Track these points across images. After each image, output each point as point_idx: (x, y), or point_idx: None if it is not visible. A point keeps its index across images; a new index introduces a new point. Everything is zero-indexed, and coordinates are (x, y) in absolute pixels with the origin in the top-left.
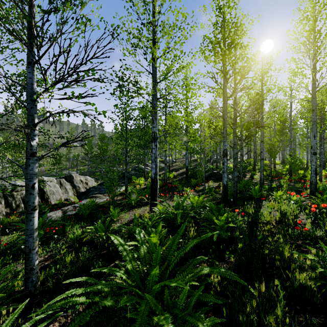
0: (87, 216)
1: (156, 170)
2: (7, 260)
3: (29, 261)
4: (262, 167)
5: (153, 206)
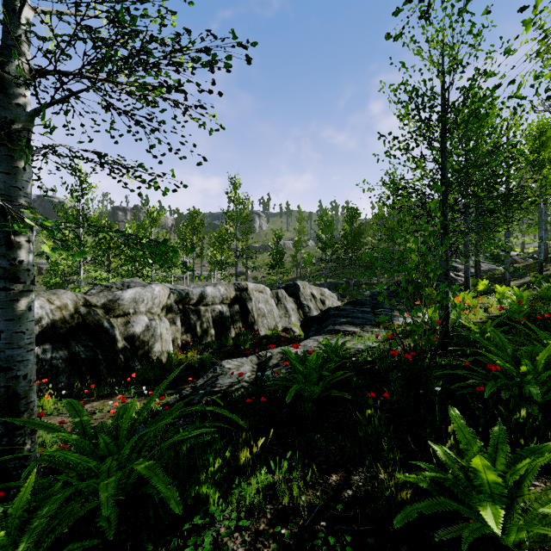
0: (313, 409)
1: None
2: None
3: None
4: None
5: None
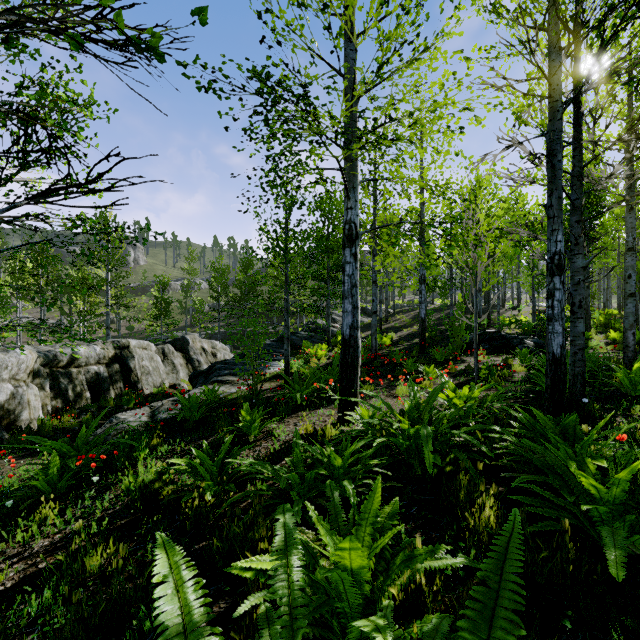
0: (194, 424)
1: (355, 317)
2: None
3: None
4: (632, 316)
5: (346, 409)
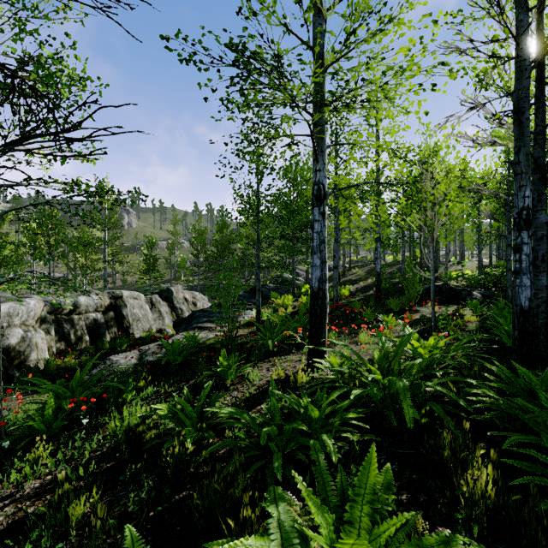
0: (177, 367)
1: (323, 271)
2: None
3: None
4: None
5: (315, 356)
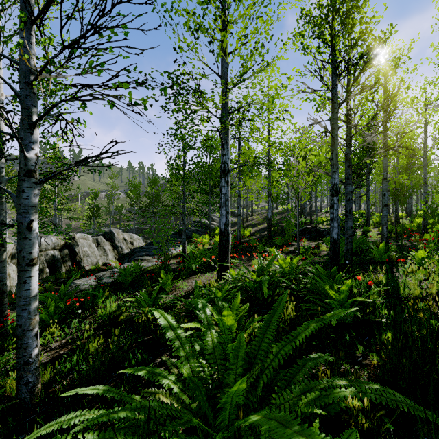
0: (128, 285)
1: (227, 218)
2: (10, 345)
3: (22, 349)
4: (386, 217)
5: (222, 272)
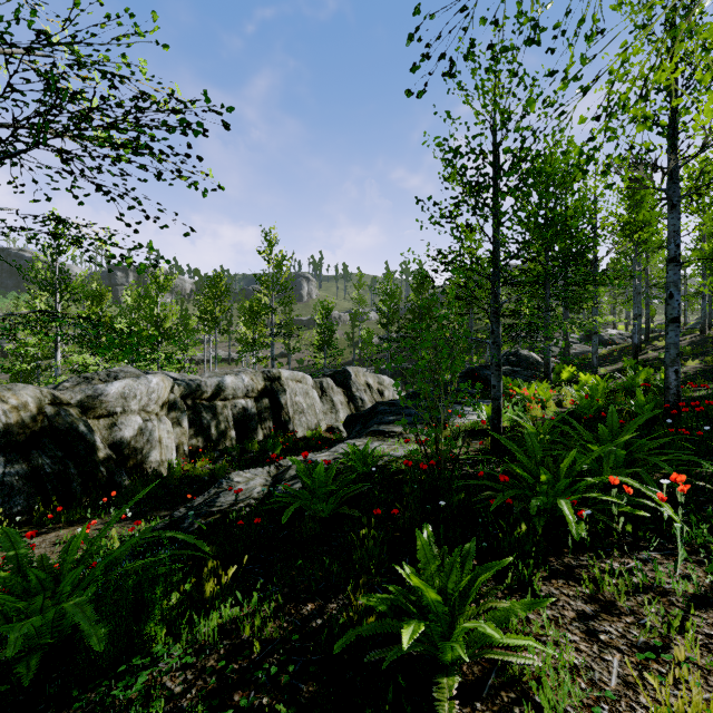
0: (317, 530)
1: None
2: None
3: None
4: None
5: None
